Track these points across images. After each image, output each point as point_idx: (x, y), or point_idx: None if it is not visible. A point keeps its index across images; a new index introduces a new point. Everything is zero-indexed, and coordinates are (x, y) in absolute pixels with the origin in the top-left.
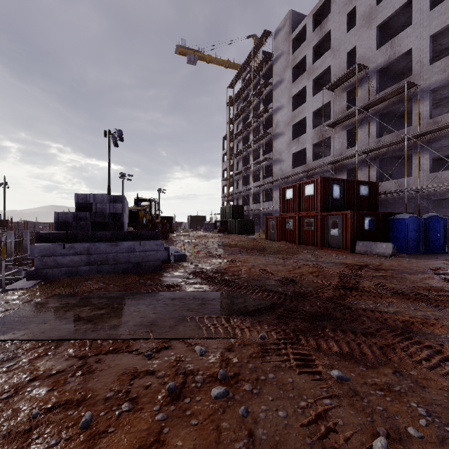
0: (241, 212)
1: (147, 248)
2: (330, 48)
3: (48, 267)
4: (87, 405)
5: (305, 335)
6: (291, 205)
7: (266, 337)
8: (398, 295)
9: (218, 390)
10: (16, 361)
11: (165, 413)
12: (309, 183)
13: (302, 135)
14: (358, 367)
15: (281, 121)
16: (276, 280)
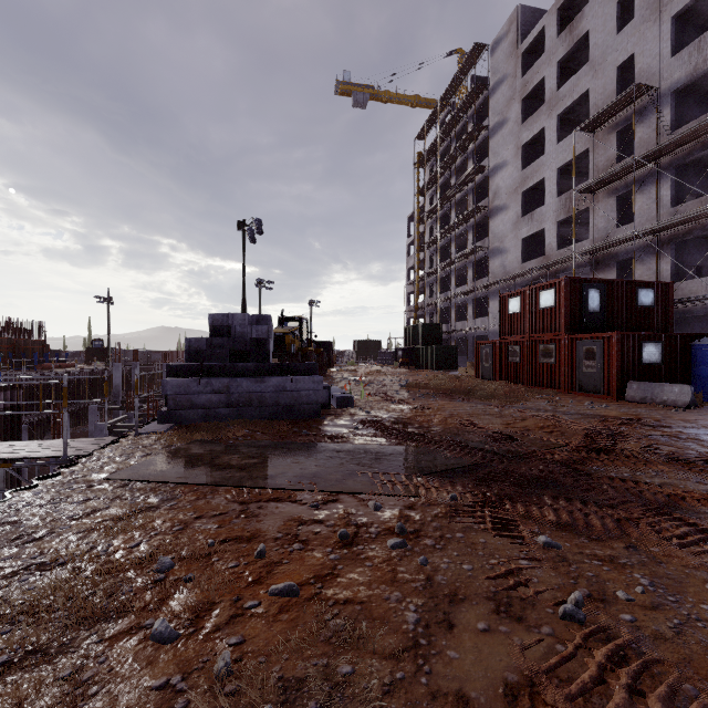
0: (437, 334)
1: (301, 386)
2: (587, 59)
3: (182, 408)
4: (258, 541)
5: (512, 500)
6: (517, 323)
7: (458, 498)
8: (675, 463)
9: (395, 540)
10: (177, 501)
11: (338, 555)
12: (546, 288)
13: (538, 207)
14: (579, 538)
15: (503, 186)
16: (483, 435)
